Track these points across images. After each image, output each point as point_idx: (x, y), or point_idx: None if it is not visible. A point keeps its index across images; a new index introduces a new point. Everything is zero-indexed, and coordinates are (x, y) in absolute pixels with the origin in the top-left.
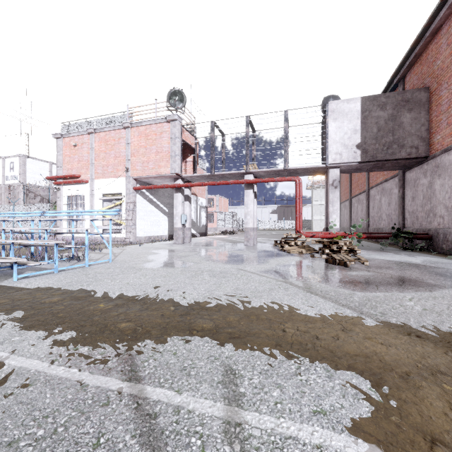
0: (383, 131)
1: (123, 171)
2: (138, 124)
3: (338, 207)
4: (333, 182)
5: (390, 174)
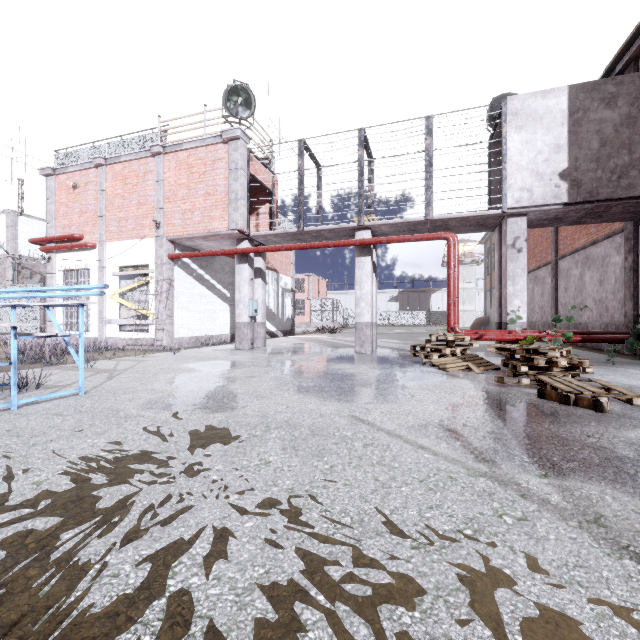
0: (612, 145)
1: (151, 228)
2: (175, 148)
3: (524, 285)
4: (515, 241)
5: (604, 230)
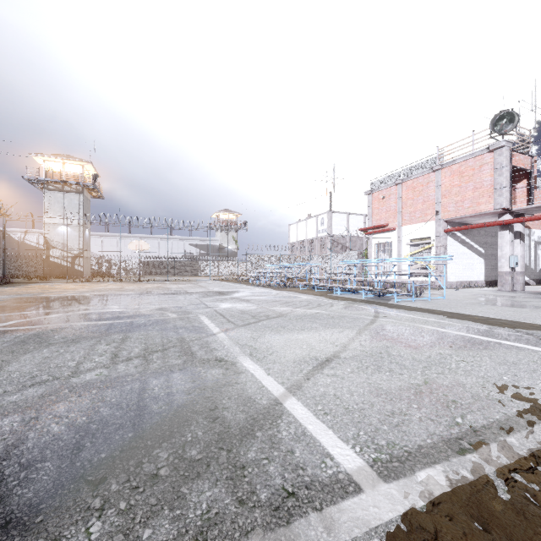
0: None
1: (432, 215)
2: (449, 164)
3: None
4: None
5: None
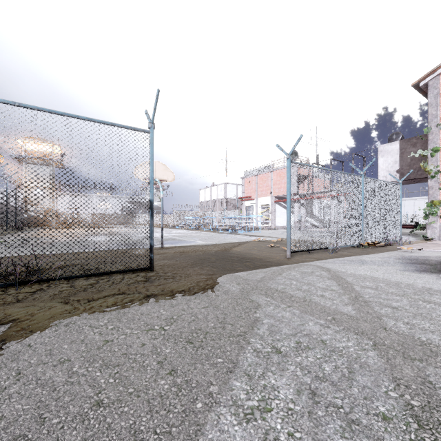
0: (414, 160)
1: (269, 193)
2: (276, 169)
3: None
4: None
5: None
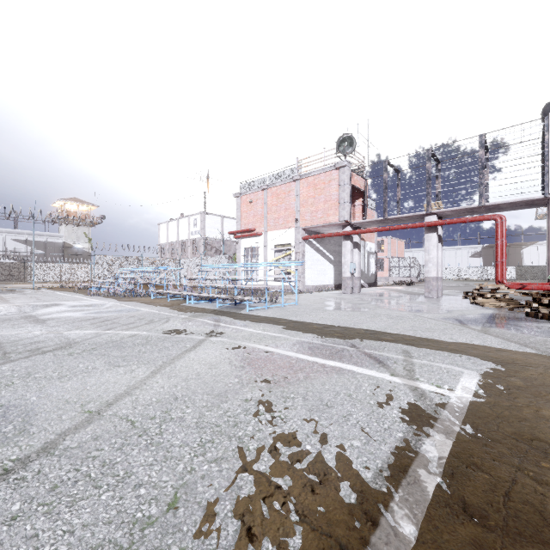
0: None
1: (292, 223)
2: (306, 175)
3: None
4: None
5: None
